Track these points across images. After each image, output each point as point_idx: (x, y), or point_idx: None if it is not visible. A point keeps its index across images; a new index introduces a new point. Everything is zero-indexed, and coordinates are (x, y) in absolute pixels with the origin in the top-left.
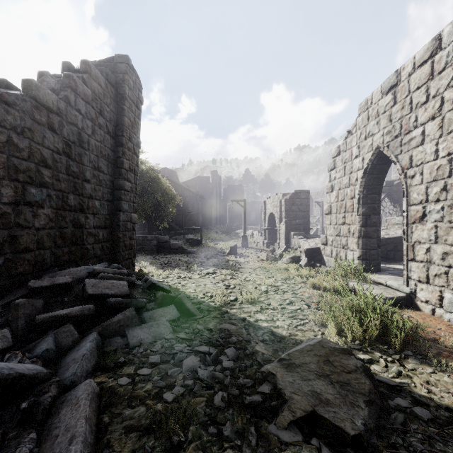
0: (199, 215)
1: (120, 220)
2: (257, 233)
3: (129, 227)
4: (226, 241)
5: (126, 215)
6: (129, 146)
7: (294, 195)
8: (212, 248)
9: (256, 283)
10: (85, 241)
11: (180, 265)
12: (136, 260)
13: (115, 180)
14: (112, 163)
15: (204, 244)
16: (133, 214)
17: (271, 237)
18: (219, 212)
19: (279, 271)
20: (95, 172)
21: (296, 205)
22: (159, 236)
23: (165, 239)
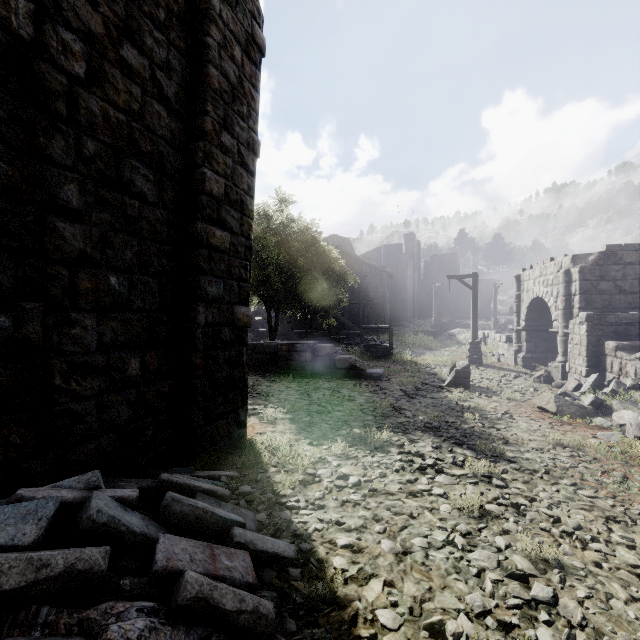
0: (385, 304)
1: (198, 323)
2: (497, 337)
3: (229, 338)
4: (435, 349)
5: (217, 310)
6: (224, 143)
7: (604, 256)
8: (412, 365)
9: (620, 560)
10: (58, 393)
11: (349, 420)
12: (265, 397)
13: (186, 225)
14: (178, 180)
15: (396, 356)
16: (239, 306)
17: (533, 346)
18: (416, 299)
19: (639, 470)
20: (105, 192)
21: (609, 279)
22: (316, 343)
23: (325, 350)
